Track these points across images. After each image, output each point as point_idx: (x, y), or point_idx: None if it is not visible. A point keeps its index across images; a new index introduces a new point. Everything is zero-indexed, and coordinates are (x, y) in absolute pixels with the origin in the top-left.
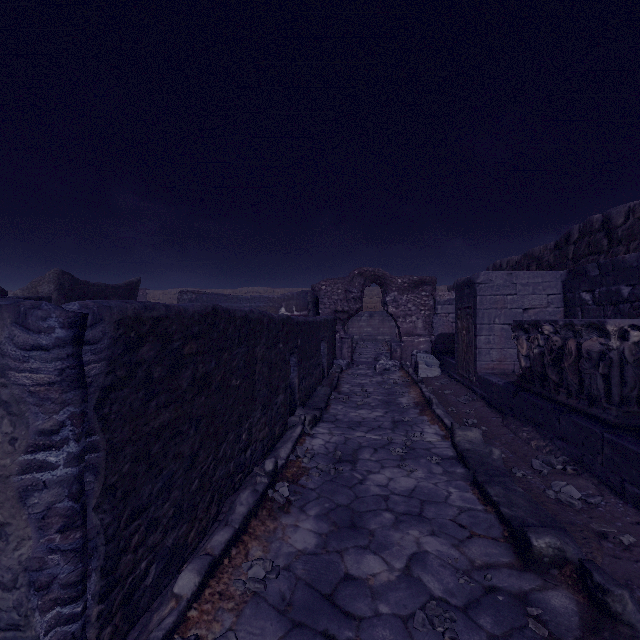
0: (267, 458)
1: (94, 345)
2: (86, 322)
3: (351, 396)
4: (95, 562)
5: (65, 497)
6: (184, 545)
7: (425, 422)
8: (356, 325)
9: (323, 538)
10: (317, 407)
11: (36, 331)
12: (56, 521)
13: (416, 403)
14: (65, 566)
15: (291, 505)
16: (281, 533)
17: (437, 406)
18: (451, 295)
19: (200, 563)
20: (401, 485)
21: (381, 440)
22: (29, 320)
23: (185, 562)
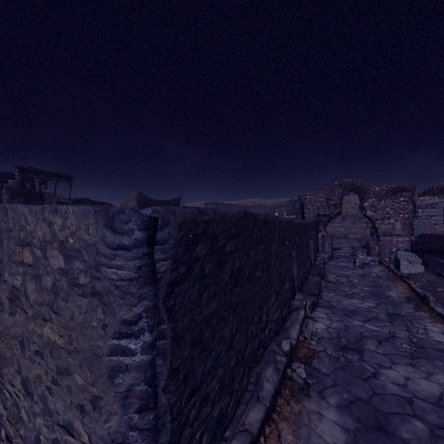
0: (280, 336)
1: (163, 245)
2: (157, 225)
3: (339, 285)
4: (163, 437)
5: (141, 381)
6: (226, 414)
7: (425, 319)
8: (330, 226)
9: (351, 435)
10: (312, 293)
11: (120, 233)
12: (135, 402)
13: (407, 298)
14: (141, 443)
15: (309, 388)
16: (306, 418)
17: (435, 304)
18: (433, 199)
19: (242, 441)
20: (422, 388)
21: (382, 332)
22: (115, 223)
23: (226, 429)
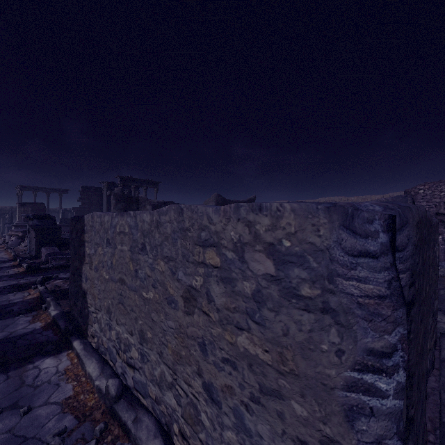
0: (443, 371)
1: (401, 252)
2: (394, 225)
3: None
4: None
5: (393, 434)
6: None
7: None
8: None
9: None
10: None
11: (362, 235)
12: None
13: None
14: None
15: None
16: None
17: None
18: None
19: None
20: None
21: None
22: (355, 223)
23: None
